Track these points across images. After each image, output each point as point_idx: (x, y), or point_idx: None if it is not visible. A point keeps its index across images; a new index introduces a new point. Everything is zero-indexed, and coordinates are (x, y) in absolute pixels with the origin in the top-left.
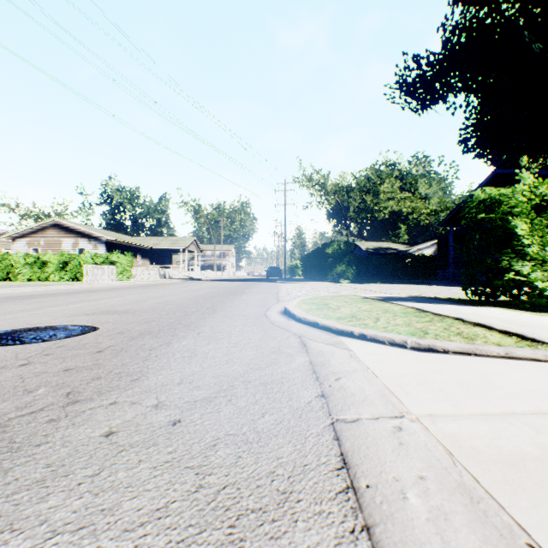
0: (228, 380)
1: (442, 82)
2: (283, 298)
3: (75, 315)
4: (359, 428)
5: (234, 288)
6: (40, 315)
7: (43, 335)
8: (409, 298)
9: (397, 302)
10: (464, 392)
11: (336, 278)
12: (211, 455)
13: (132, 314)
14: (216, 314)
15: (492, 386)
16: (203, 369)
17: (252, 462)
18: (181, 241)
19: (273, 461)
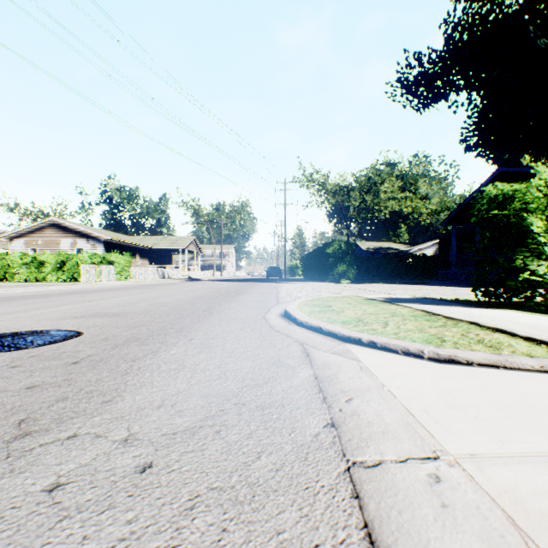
0: (218, 402)
1: (444, 80)
2: (284, 299)
3: (62, 318)
4: (383, 478)
5: (233, 289)
6: (24, 318)
7: (18, 342)
8: (415, 299)
9: (403, 304)
10: (506, 420)
11: (336, 278)
12: (184, 526)
13: (122, 317)
14: (212, 317)
15: (538, 411)
16: (190, 386)
17: (241, 541)
18: (181, 240)
19: (271, 539)
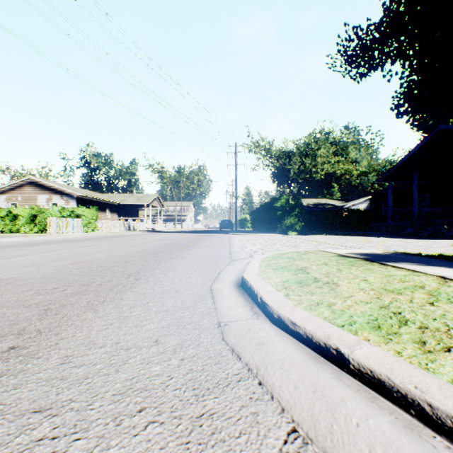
0: None
1: (381, 50)
2: (237, 254)
3: None
4: None
5: (185, 241)
6: None
7: None
8: (399, 256)
9: (400, 265)
10: None
11: (284, 230)
12: None
13: None
14: (131, 290)
15: None
16: None
17: None
18: (146, 197)
19: None
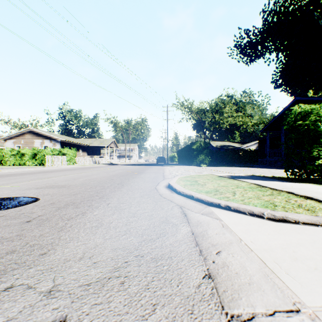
0: (123, 254)
1: (262, 45)
2: (167, 176)
3: (28, 189)
4: None
5: (136, 170)
6: (5, 189)
7: None
8: (248, 176)
9: (242, 179)
10: None
11: (198, 163)
12: None
13: (67, 188)
14: (123, 188)
15: None
16: (104, 241)
17: None
18: (106, 141)
19: None
